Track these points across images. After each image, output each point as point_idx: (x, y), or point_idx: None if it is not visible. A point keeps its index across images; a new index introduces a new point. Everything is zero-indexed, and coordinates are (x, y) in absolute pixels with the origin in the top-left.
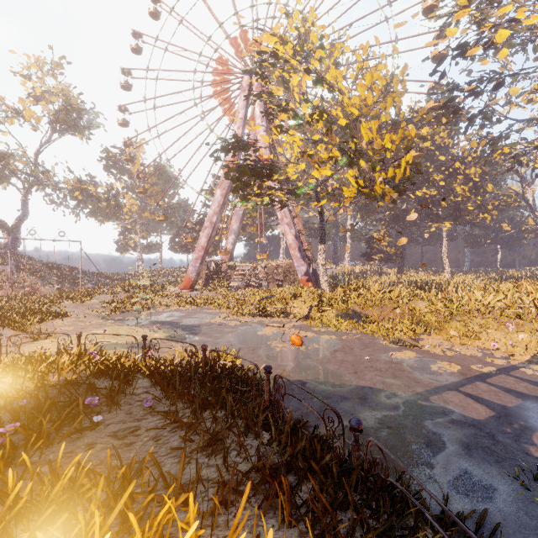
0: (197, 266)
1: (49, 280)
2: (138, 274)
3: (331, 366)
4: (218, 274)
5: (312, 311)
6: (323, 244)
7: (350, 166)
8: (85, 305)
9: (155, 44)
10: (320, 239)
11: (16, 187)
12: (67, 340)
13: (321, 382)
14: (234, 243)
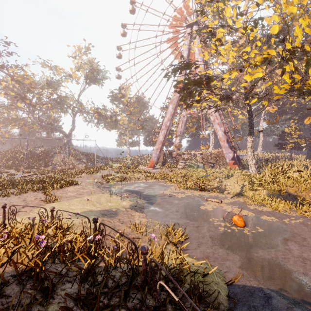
0: (157, 153)
1: (82, 161)
2: (124, 158)
3: (293, 267)
4: (171, 158)
5: (243, 189)
6: (251, 135)
7: (287, 61)
8: (92, 176)
9: (134, 24)
10: (249, 132)
11: (70, 114)
12: (44, 213)
13: (293, 301)
14: (181, 139)
